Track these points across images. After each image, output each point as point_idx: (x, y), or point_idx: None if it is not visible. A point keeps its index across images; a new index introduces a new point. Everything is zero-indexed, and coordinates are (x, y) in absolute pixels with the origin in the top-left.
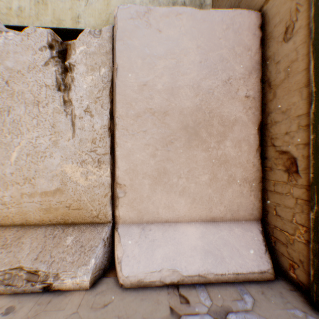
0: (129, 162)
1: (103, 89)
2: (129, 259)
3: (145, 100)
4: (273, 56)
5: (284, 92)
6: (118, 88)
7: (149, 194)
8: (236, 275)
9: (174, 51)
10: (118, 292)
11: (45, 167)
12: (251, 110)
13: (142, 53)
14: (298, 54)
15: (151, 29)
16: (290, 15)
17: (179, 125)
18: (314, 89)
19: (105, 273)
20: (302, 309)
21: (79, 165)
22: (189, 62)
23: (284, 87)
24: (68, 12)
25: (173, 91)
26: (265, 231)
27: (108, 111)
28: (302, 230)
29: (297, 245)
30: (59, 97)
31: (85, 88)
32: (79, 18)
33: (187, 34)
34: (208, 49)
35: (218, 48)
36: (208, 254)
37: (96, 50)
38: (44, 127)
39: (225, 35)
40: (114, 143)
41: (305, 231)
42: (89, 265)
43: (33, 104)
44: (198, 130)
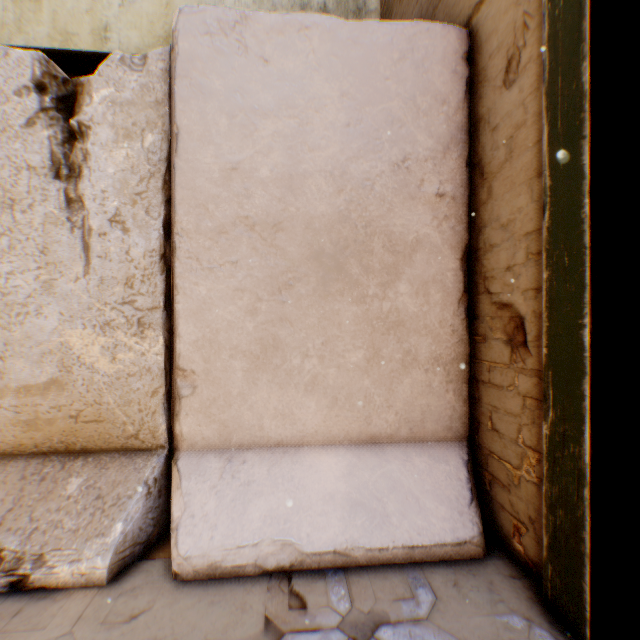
0: (202, 325)
1: (151, 176)
2: (195, 522)
3: (235, 200)
4: (488, 115)
5: (505, 187)
6: (180, 176)
7: (243, 390)
8: (408, 550)
9: (295, 101)
10: (167, 589)
11: (26, 335)
12: (450, 223)
13: (230, 105)
14: (528, 113)
15: (248, 56)
16: (515, 35)
17: (304, 250)
18: (549, 181)
19: (150, 551)
20: (525, 614)
21: (100, 332)
22: (324, 125)
23: (505, 177)
24: (84, 17)
25: (292, 183)
26: (476, 461)
27: (160, 221)
28: (533, 459)
29: (526, 488)
30: (58, 192)
31: (113, 175)
32: (109, 31)
33: (321, 68)
34: (363, 100)
35: (382, 98)
36: (356, 509)
37: (136, 96)
38: (24, 253)
39: (396, 72)
40: (173, 287)
41: (538, 460)
42: (111, 535)
43: (1, 205)
44: (342, 261)
